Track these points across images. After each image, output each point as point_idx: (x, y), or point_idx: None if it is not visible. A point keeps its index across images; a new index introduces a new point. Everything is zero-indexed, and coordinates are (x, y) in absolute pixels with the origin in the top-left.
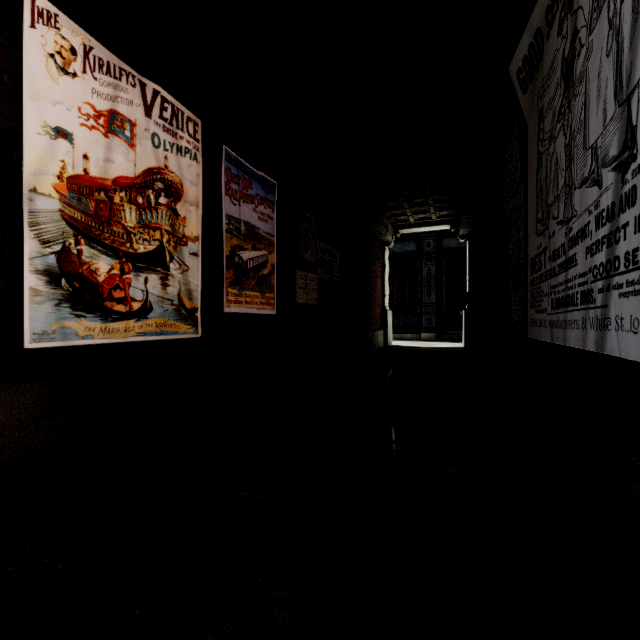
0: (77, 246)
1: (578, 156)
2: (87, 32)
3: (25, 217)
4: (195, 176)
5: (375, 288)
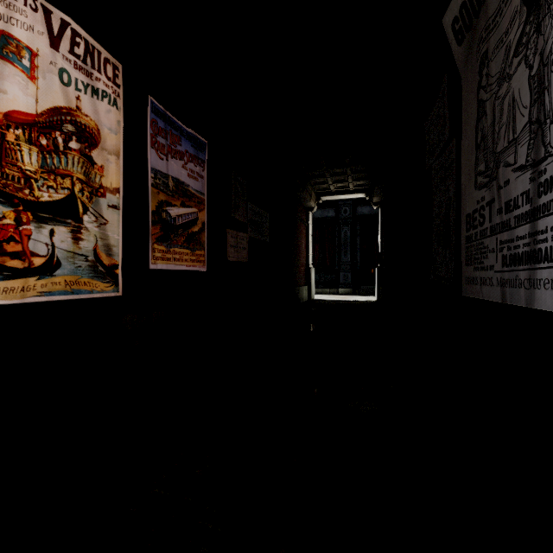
0: None
1: None
2: None
3: None
4: (115, 123)
5: (300, 248)
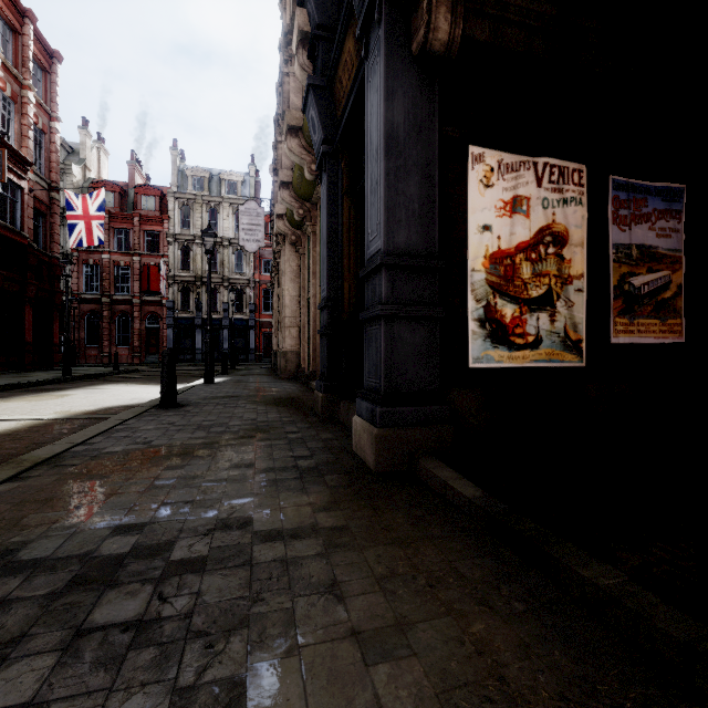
0: (494, 300)
1: None
2: (499, 151)
3: (469, 287)
4: (579, 219)
5: None
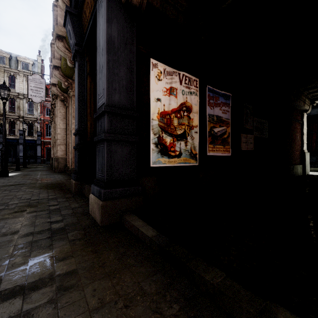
0: (162, 134)
1: None
2: (164, 64)
3: (150, 127)
4: (196, 101)
5: (295, 139)
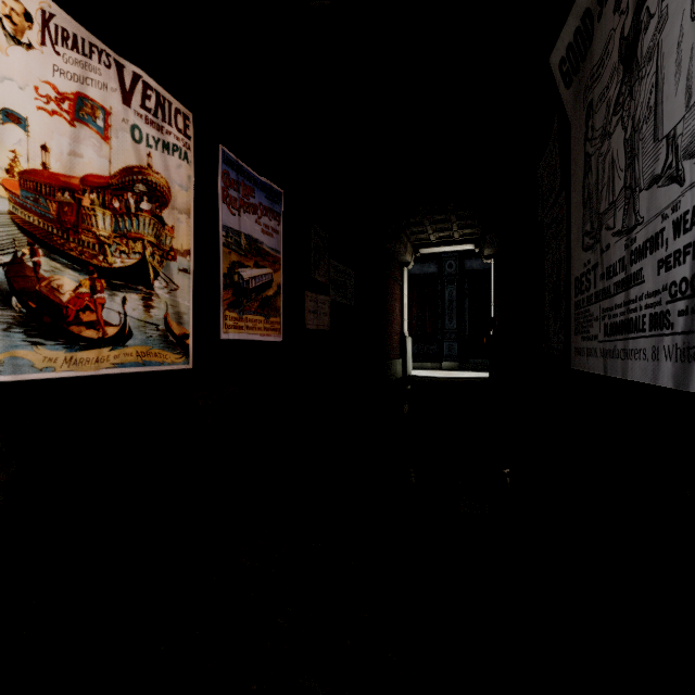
0: (33, 257)
1: (645, 151)
2: None
3: None
4: (185, 179)
5: (393, 313)
